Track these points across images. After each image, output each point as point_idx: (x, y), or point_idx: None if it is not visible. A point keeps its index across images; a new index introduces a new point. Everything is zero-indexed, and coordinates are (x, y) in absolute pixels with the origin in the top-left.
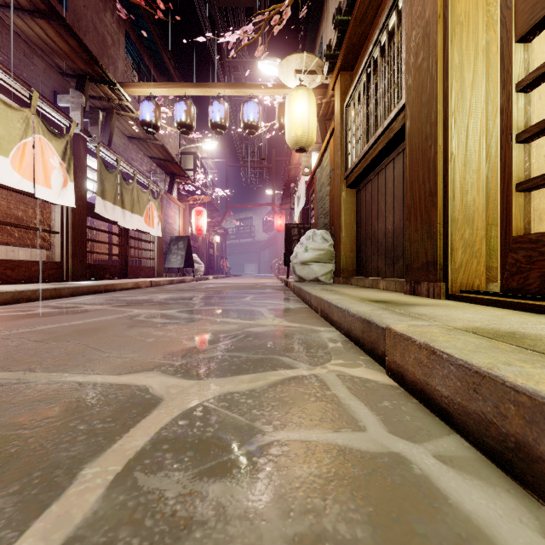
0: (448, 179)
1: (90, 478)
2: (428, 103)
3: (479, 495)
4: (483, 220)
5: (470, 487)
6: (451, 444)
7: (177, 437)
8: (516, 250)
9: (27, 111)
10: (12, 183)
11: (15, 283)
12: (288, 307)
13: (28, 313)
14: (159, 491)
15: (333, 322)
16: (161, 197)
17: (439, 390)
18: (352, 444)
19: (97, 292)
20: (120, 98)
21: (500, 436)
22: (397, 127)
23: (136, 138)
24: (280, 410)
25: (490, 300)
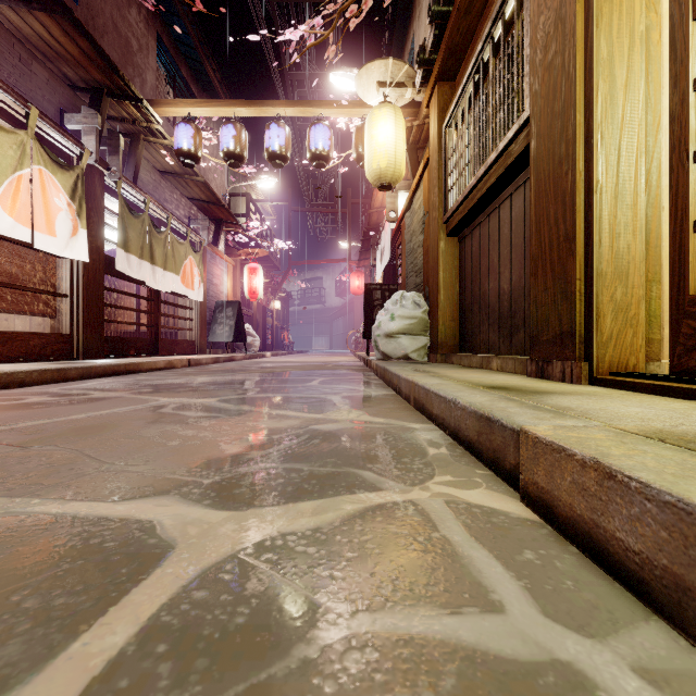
0: (592, 217)
1: None
2: (563, 113)
3: None
4: (641, 275)
5: None
6: (657, 641)
7: (185, 625)
8: (695, 316)
9: (23, 134)
10: (2, 229)
11: (7, 362)
12: (369, 395)
13: (15, 403)
14: None
15: (432, 416)
16: (203, 251)
17: (622, 539)
18: (486, 643)
19: (116, 374)
20: (148, 119)
21: None
22: (517, 150)
23: (171, 173)
24: (360, 567)
25: (657, 386)
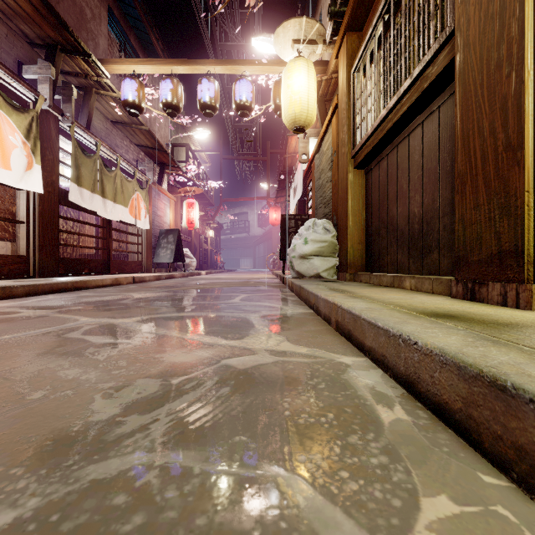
0: None
1: None
2: (504, 10)
3: None
4: None
5: None
6: None
7: None
8: None
9: None
10: None
11: None
12: (287, 313)
13: None
14: None
15: (364, 347)
16: (149, 188)
17: None
18: None
19: (64, 290)
20: (98, 74)
21: None
22: (435, 71)
23: (120, 123)
24: None
25: None
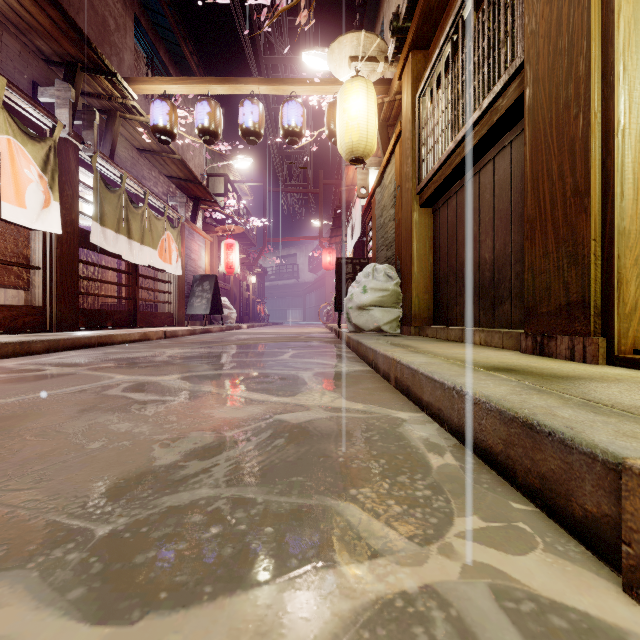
0: (612, 164)
1: None
2: (571, 47)
3: None
4: None
5: None
6: None
7: None
8: None
9: None
10: None
11: None
12: (343, 371)
13: None
14: None
15: (422, 403)
16: (181, 227)
17: None
18: None
19: (87, 346)
20: (124, 95)
21: None
22: (505, 104)
23: (148, 151)
24: None
25: None
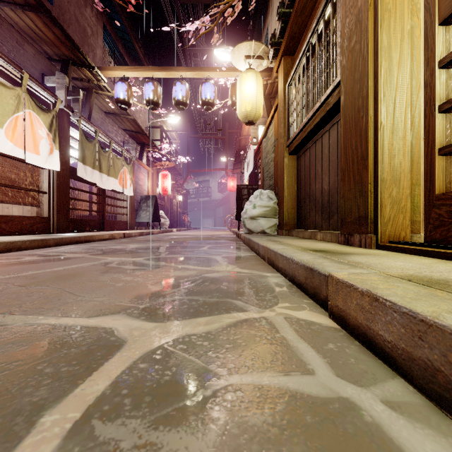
0: (378, 145)
1: (48, 426)
2: (360, 80)
3: (432, 446)
4: (408, 181)
5: (422, 437)
6: (397, 388)
7: (137, 381)
8: (439, 206)
9: (19, 90)
10: (6, 150)
11: (9, 235)
12: (239, 255)
13: (17, 261)
14: (115, 442)
15: (278, 268)
16: (133, 163)
17: (382, 335)
18: (303, 389)
19: (78, 242)
20: (98, 79)
21: (448, 384)
22: (332, 101)
23: (112, 113)
24: (234, 352)
25: (416, 249)
